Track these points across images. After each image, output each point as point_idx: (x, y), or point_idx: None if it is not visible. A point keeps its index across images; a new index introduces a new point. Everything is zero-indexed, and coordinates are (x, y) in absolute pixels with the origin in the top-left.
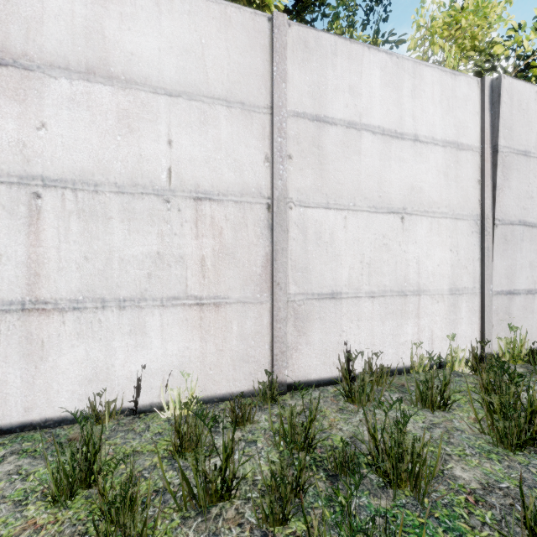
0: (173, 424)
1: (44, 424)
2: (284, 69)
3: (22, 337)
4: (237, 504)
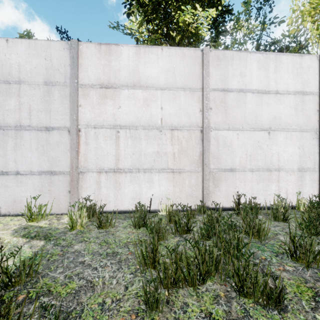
0: (164, 216)
1: (120, 212)
2: (208, 71)
3: (114, 181)
4: (192, 235)
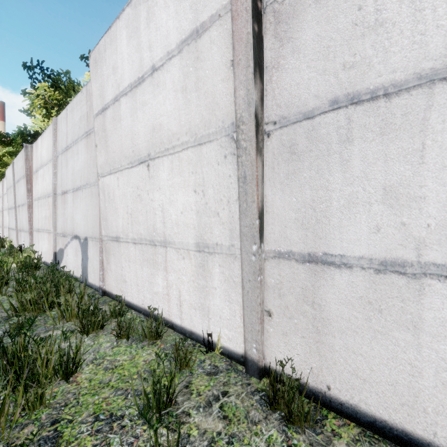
0: None
1: None
2: (2, 188)
3: None
4: None
